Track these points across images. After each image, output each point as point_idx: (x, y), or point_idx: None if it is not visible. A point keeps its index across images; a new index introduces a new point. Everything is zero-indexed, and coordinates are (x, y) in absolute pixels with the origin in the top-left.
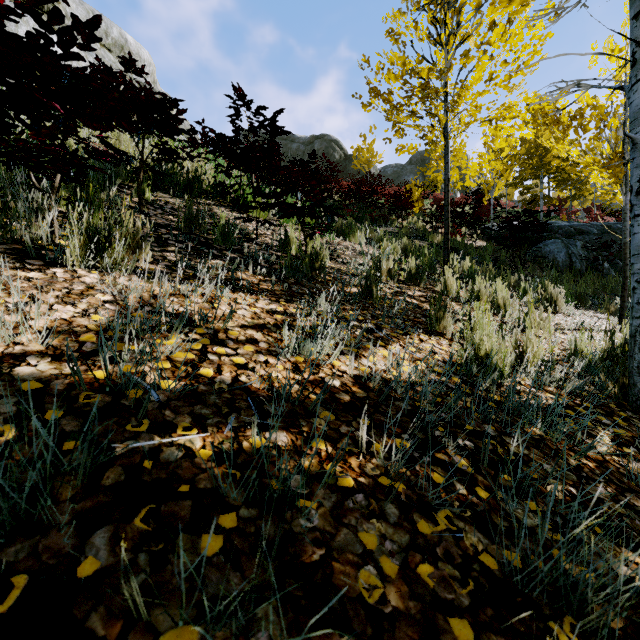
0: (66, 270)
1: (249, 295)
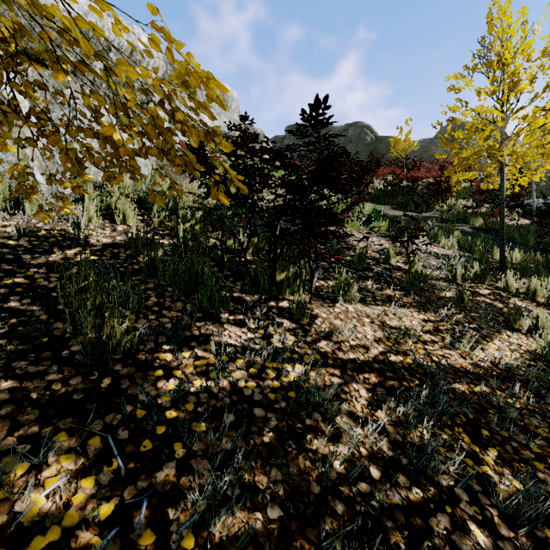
0: (340, 304)
1: (406, 309)
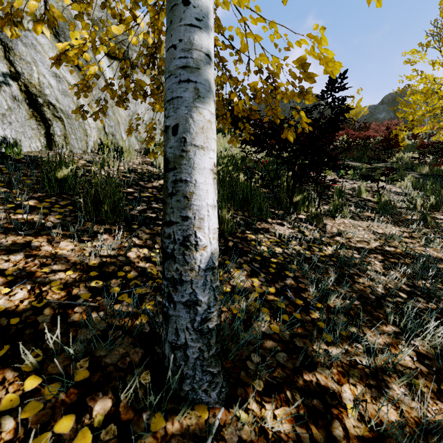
0: (337, 219)
1: (384, 224)
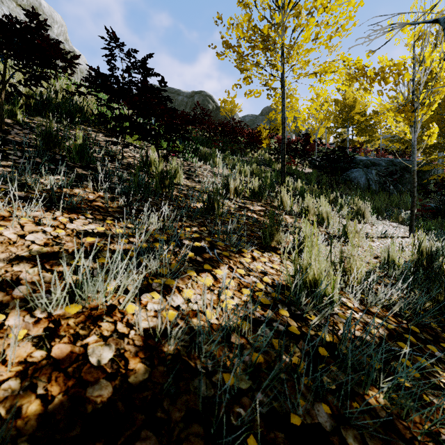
0: None
1: (67, 213)
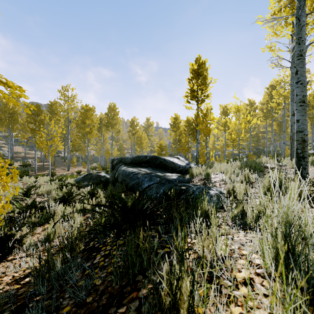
0: None
1: None
